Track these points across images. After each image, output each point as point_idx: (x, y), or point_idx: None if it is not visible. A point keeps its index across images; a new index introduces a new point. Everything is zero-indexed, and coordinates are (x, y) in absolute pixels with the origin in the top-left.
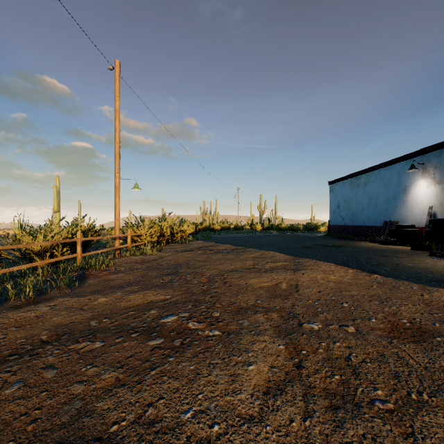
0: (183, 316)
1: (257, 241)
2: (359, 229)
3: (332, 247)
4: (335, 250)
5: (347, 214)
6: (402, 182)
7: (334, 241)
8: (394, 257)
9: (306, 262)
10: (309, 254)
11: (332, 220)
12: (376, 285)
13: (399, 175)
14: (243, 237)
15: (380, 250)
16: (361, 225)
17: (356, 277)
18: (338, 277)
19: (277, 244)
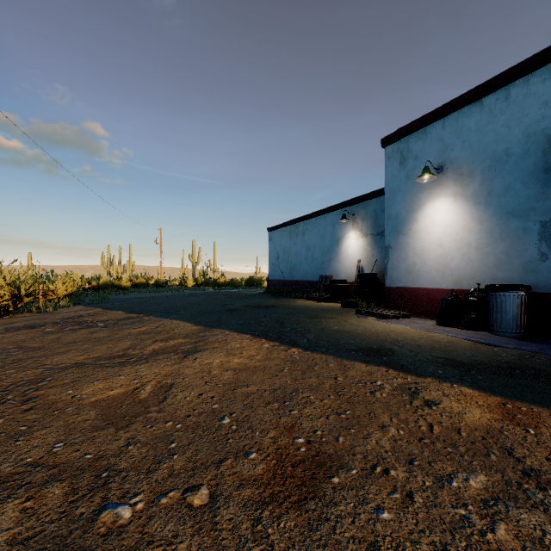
0: None
1: (169, 304)
2: (297, 285)
3: (263, 308)
4: (264, 312)
5: (287, 266)
6: (335, 232)
7: (269, 300)
8: (323, 318)
9: (214, 336)
10: (226, 322)
11: (272, 274)
12: (289, 367)
13: (334, 226)
14: (157, 298)
15: (312, 310)
16: (300, 280)
17: (269, 355)
18: (244, 360)
19: (196, 307)
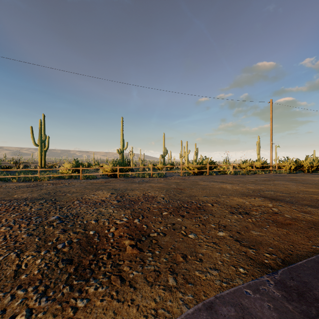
0: (262, 177)
1: None
2: None
3: None
4: None
5: None
6: None
7: None
8: None
9: None
10: None
11: None
12: None
13: None
14: None
15: None
16: None
17: None
18: None
19: None
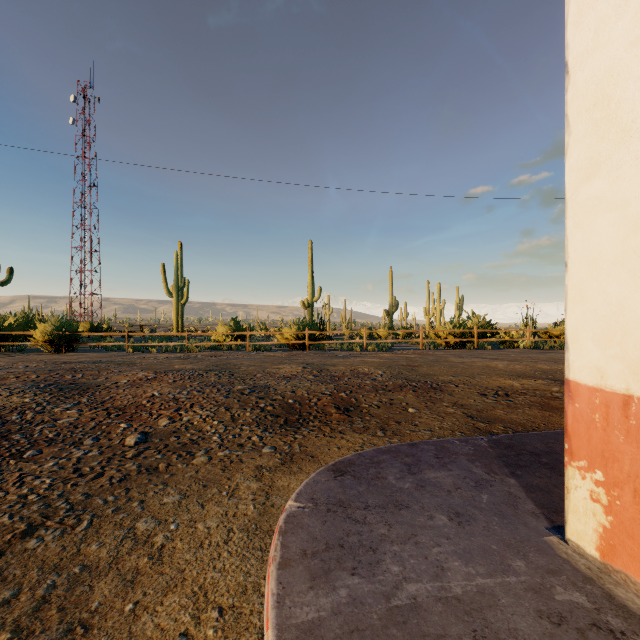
0: None
1: None
2: None
3: None
4: None
5: None
6: None
7: None
8: None
9: None
10: None
11: None
12: None
13: None
14: None
15: None
16: None
17: None
18: None
19: None
